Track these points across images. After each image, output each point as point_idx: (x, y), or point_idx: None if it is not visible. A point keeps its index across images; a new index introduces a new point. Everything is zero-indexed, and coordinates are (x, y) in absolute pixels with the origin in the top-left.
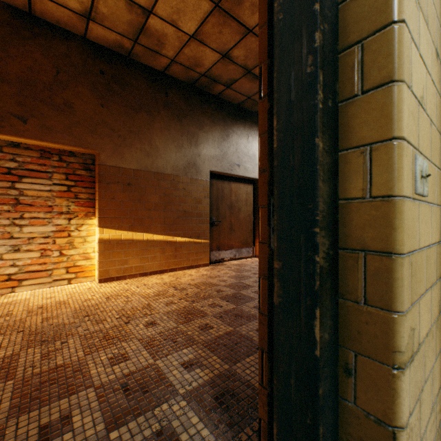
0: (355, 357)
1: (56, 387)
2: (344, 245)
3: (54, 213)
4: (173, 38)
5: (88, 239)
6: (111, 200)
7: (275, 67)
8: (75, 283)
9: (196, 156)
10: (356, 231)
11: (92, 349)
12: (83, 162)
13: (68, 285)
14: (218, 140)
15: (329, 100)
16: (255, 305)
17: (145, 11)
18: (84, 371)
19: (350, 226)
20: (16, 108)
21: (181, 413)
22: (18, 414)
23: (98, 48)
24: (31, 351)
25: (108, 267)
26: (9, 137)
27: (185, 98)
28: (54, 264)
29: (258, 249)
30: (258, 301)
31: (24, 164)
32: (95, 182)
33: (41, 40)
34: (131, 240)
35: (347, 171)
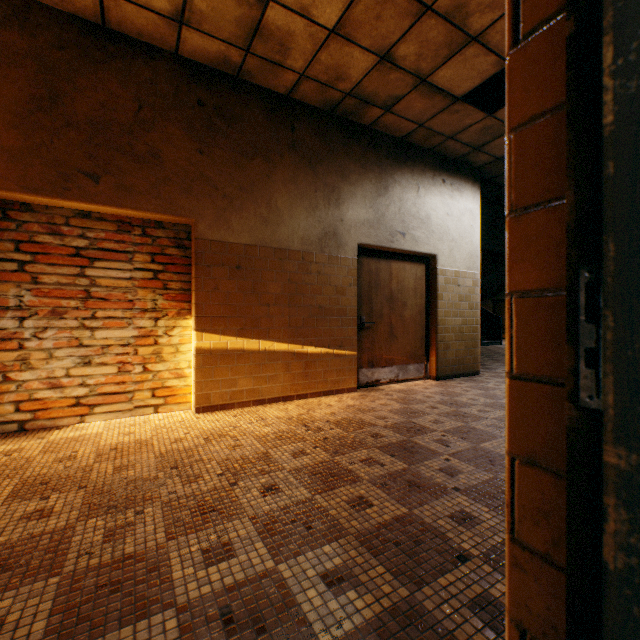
0: None
1: (119, 599)
2: None
3: (136, 311)
4: (304, 37)
5: (181, 348)
6: (212, 290)
7: None
8: (164, 412)
9: (337, 222)
10: None
11: (179, 530)
12: (175, 236)
13: (154, 415)
14: (370, 196)
15: None
16: (442, 466)
17: None
18: (163, 571)
19: None
20: (85, 162)
21: None
22: None
23: (194, 68)
24: (91, 524)
25: (209, 390)
26: (76, 204)
27: (321, 134)
28: (136, 383)
29: (433, 366)
30: (444, 458)
31: (97, 241)
32: (191, 265)
33: (118, 64)
34: (241, 351)
35: None
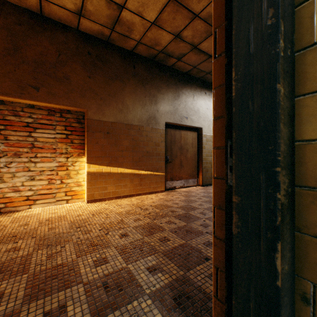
0: (315, 289)
1: (56, 281)
2: (301, 183)
3: (57, 154)
4: (139, 25)
5: (80, 172)
6: (95, 144)
7: (234, 25)
8: (71, 203)
9: (155, 112)
10: (315, 170)
11: (82, 253)
12: (76, 117)
13: (66, 204)
14: (171, 100)
15: (288, 49)
16: (201, 223)
17: (119, 6)
18: (76, 270)
19: (308, 165)
20: (32, 81)
21: (148, 310)
22: (29, 301)
23: (86, 36)
24: (40, 252)
25: (93, 192)
26: (27, 101)
27: (147, 70)
28: (57, 189)
29: (201, 179)
30: (203, 220)
31: (37, 119)
32: (84, 131)
33: (48, 33)
34: (109, 173)
35: (305, 115)
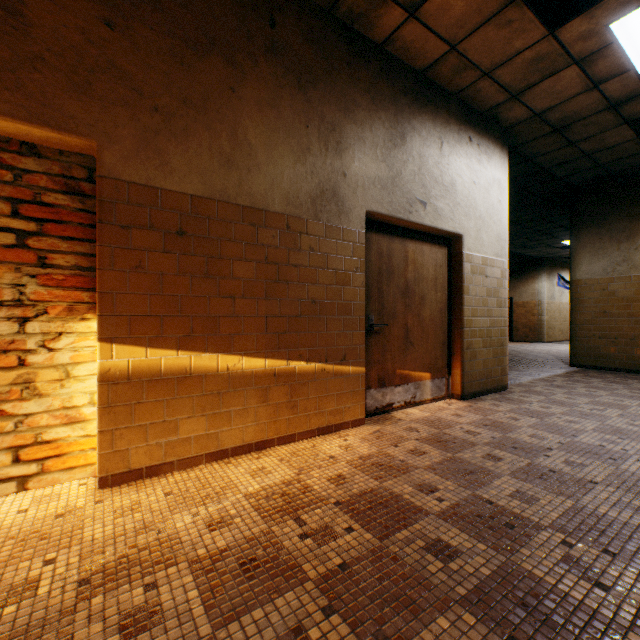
0: None
1: None
2: None
3: None
4: None
5: (76, 371)
6: (132, 270)
7: None
8: (40, 486)
9: (338, 176)
10: None
11: None
12: (63, 173)
13: (18, 495)
14: (383, 145)
15: None
16: None
17: None
18: None
19: None
20: None
21: None
22: None
23: None
24: None
25: (125, 445)
26: None
27: (314, 41)
28: None
29: (458, 381)
30: None
31: None
32: (96, 226)
33: None
34: (185, 373)
35: None
